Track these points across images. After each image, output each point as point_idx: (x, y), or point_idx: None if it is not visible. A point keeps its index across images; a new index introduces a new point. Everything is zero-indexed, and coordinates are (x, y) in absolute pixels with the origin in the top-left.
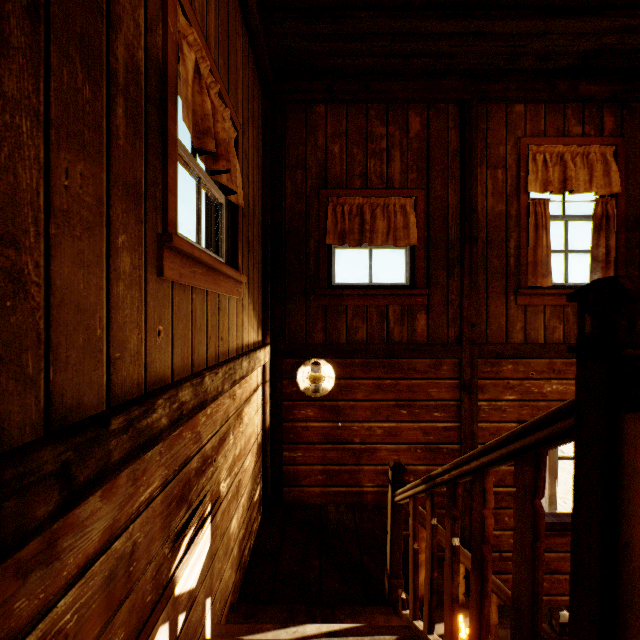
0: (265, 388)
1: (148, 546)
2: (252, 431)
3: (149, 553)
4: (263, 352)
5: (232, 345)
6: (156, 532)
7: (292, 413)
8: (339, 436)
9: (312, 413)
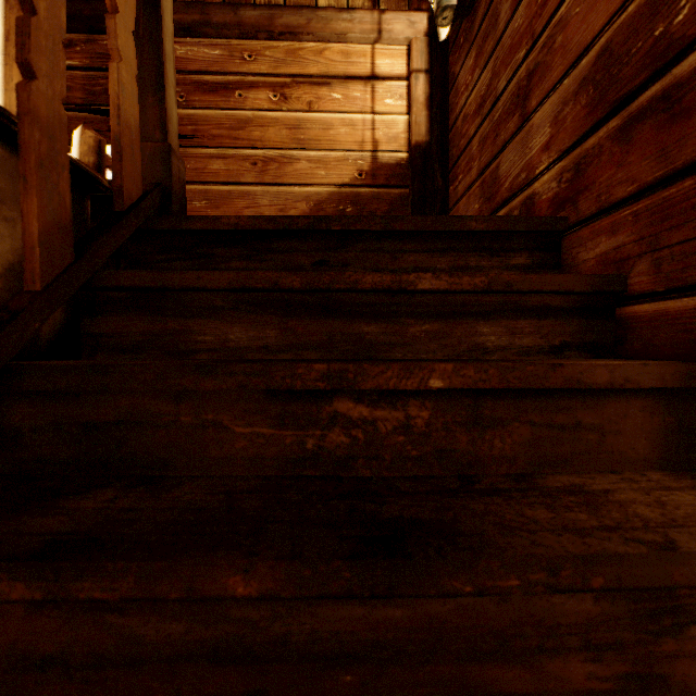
0: (410, 85)
1: (68, 94)
2: (340, 131)
3: (69, 99)
4: (369, 18)
5: (241, 2)
6: (77, 92)
7: (455, 107)
8: (497, 82)
9: (469, 77)
